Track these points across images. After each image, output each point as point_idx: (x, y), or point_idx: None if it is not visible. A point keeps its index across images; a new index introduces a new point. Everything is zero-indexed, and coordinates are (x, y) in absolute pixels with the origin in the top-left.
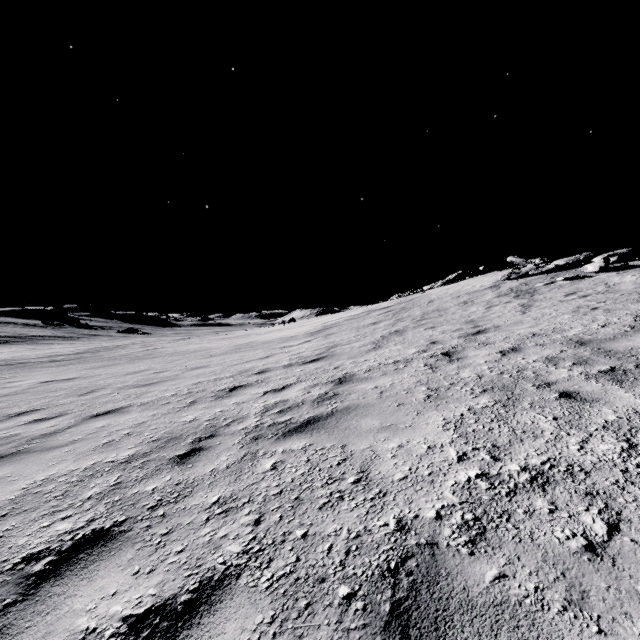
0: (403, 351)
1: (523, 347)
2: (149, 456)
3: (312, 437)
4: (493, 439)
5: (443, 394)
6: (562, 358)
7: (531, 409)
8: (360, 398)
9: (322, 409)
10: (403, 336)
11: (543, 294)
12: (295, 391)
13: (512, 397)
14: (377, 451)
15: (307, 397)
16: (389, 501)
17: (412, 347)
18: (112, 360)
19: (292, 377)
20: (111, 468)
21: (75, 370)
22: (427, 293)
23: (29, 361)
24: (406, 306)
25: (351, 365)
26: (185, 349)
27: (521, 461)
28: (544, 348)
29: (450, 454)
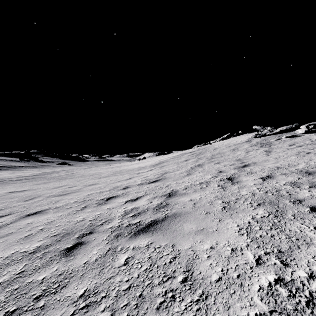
0: (204, 176)
1: (274, 175)
2: (49, 248)
3: (152, 237)
4: (277, 245)
5: (233, 206)
6: (301, 183)
7: (295, 220)
8: (182, 207)
9: (159, 215)
10: (203, 168)
11: (276, 145)
12: (143, 201)
13: (279, 210)
14: (196, 251)
15: (150, 205)
16: (211, 305)
17: (209, 174)
18: (49, 179)
19: (142, 191)
20: (22, 257)
21: (28, 185)
22: (212, 144)
23: (7, 180)
24: (202, 151)
25: (175, 185)
26: (88, 173)
27: (306, 267)
28: (287, 176)
29: (249, 257)
